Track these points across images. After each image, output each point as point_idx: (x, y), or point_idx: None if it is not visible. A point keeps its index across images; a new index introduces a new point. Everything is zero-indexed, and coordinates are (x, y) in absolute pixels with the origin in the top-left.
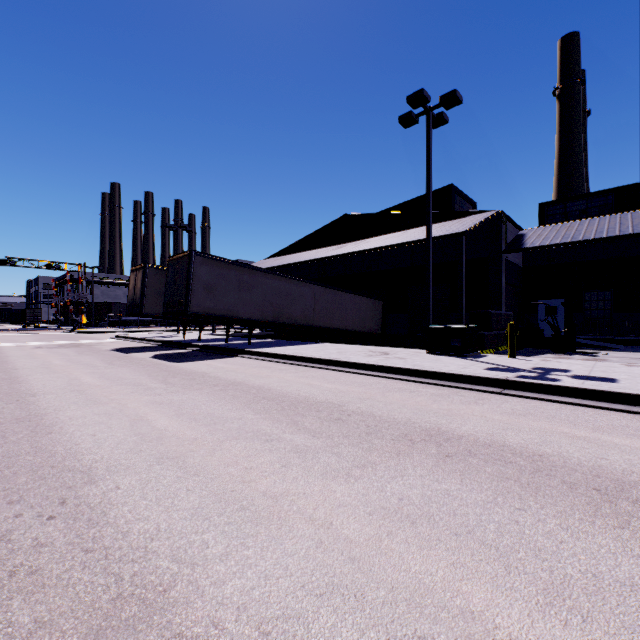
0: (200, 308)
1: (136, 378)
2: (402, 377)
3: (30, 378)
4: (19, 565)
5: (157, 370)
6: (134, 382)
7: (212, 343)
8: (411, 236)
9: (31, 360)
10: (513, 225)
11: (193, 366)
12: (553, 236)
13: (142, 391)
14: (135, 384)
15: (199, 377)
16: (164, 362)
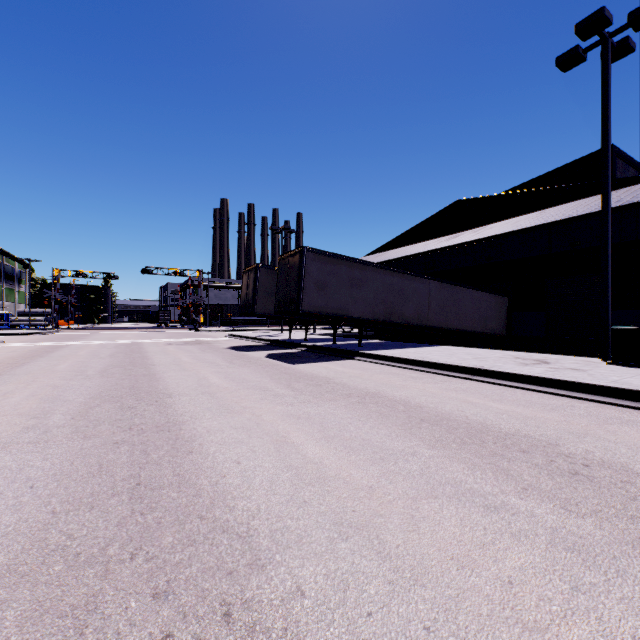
0: (311, 307)
1: (259, 381)
2: (606, 399)
3: (165, 375)
4: None
5: (277, 372)
6: (259, 386)
7: (319, 343)
8: (557, 214)
9: (165, 356)
10: None
11: (311, 369)
12: None
13: (271, 398)
14: (261, 388)
15: (324, 383)
16: (280, 363)
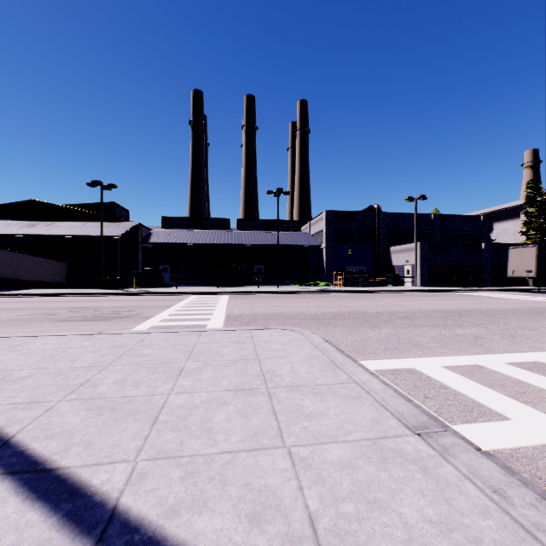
0: None
1: None
2: (94, 295)
3: None
4: (51, 308)
5: None
6: None
7: None
8: (91, 230)
9: None
10: (147, 228)
11: None
12: (162, 238)
13: None
14: None
15: None
16: None
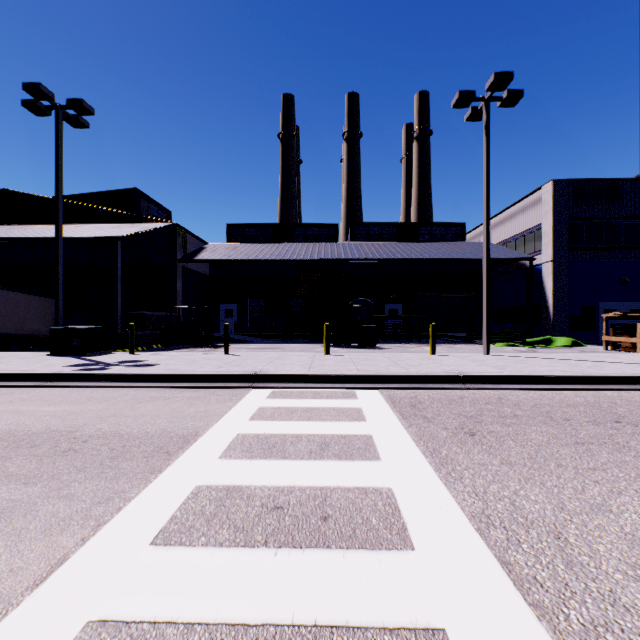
0: None
1: None
2: None
3: None
4: None
5: None
6: None
7: None
8: (75, 232)
9: None
10: (196, 238)
11: None
12: (221, 253)
13: None
14: None
15: None
16: None
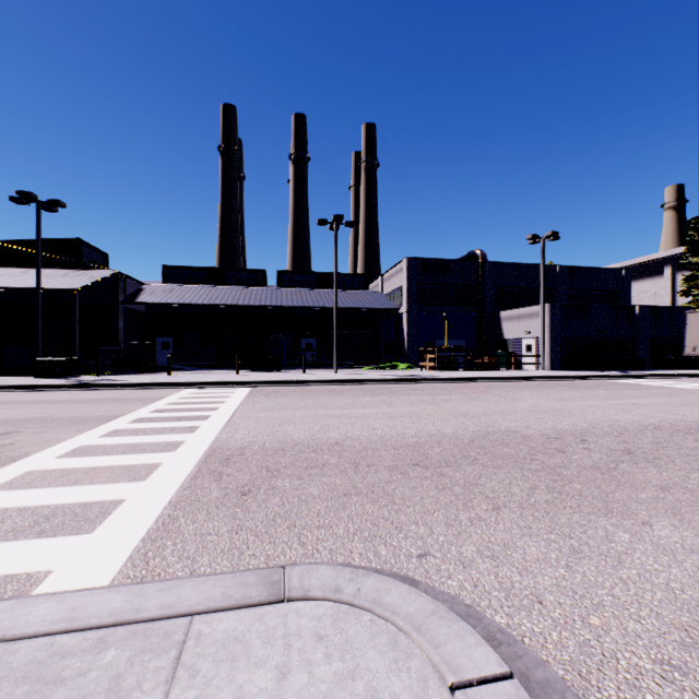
0: None
1: None
2: (4, 390)
3: None
4: None
5: None
6: None
7: None
8: (31, 281)
9: None
10: (135, 281)
11: None
12: (159, 296)
13: None
14: None
15: None
16: None
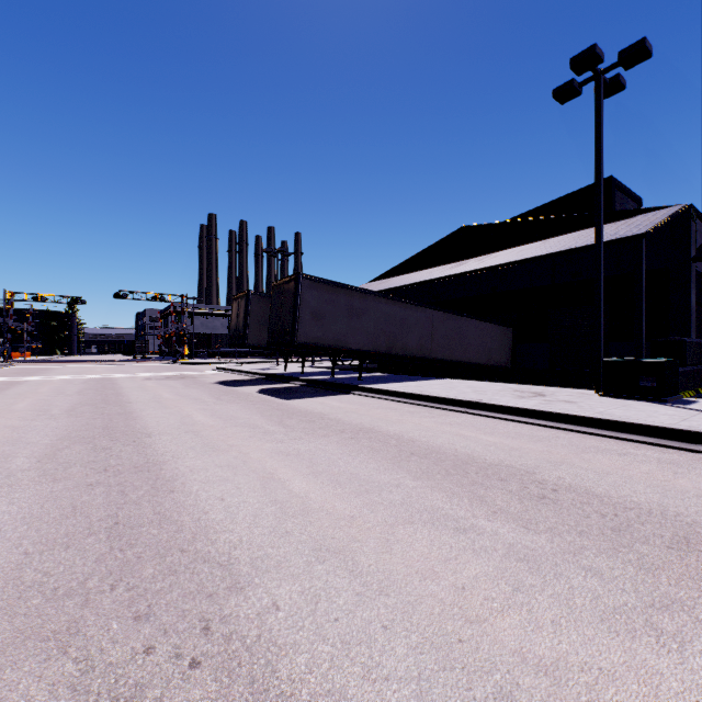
0: (307, 338)
1: (249, 418)
2: (589, 430)
3: (144, 414)
4: None
5: (268, 408)
6: (248, 423)
7: (317, 377)
8: (558, 245)
9: (143, 393)
10: None
11: (306, 404)
12: None
13: (260, 435)
14: (250, 426)
15: (318, 419)
16: (272, 398)
